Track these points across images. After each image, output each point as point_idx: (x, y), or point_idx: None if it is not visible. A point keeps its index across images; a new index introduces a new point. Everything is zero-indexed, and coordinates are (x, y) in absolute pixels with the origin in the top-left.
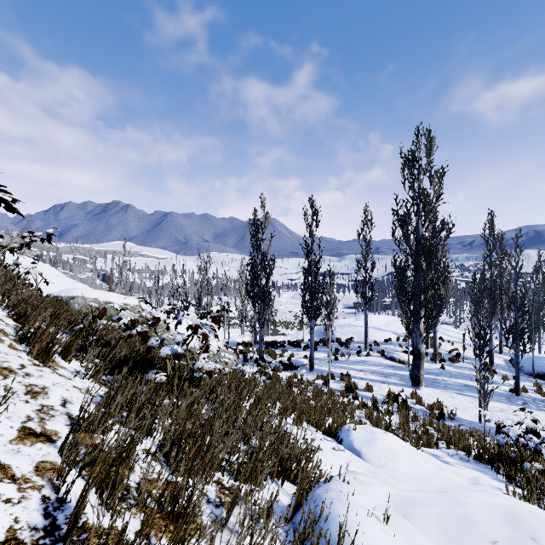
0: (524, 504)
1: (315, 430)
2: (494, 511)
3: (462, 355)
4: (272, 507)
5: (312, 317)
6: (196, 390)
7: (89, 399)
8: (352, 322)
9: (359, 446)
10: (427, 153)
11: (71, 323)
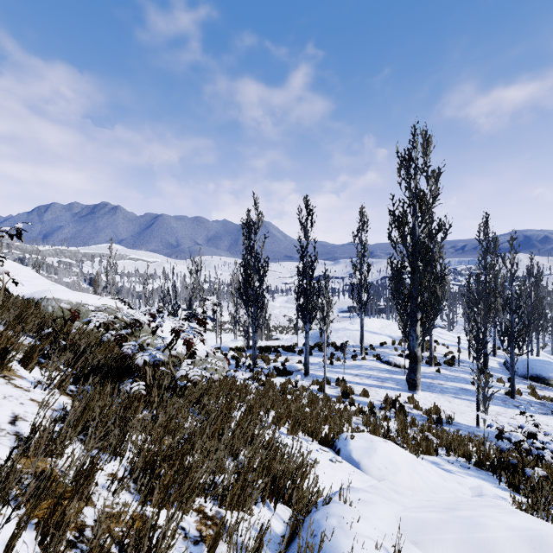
0: (550, 526)
1: (311, 440)
2: (517, 536)
3: (457, 358)
4: (262, 541)
5: (306, 320)
6: (178, 400)
7: (49, 414)
8: (348, 326)
9: (358, 457)
10: (423, 153)
11: (41, 327)
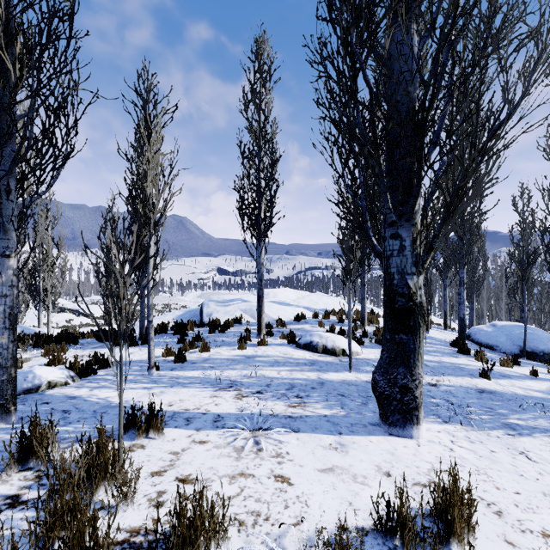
0: None
1: None
2: None
3: None
4: None
5: None
6: None
7: None
8: (246, 296)
9: None
10: None
11: None
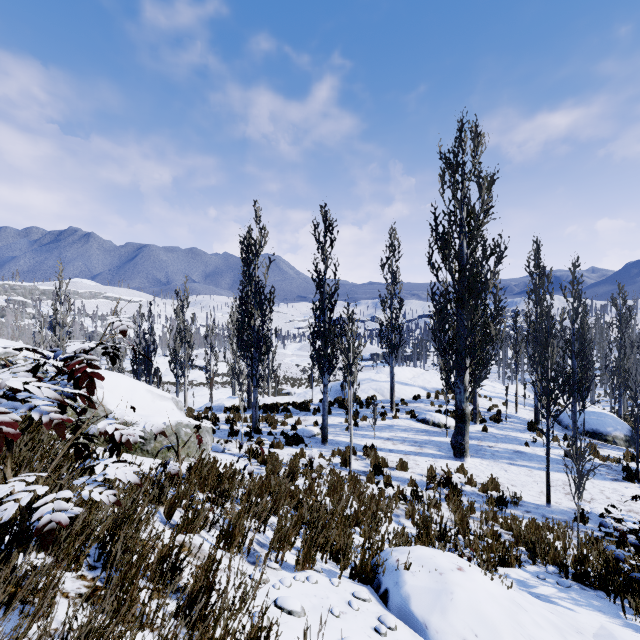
0: None
1: (336, 569)
2: None
3: (503, 413)
4: None
5: (325, 370)
6: None
7: None
8: (374, 376)
9: (423, 611)
10: (474, 152)
11: None
